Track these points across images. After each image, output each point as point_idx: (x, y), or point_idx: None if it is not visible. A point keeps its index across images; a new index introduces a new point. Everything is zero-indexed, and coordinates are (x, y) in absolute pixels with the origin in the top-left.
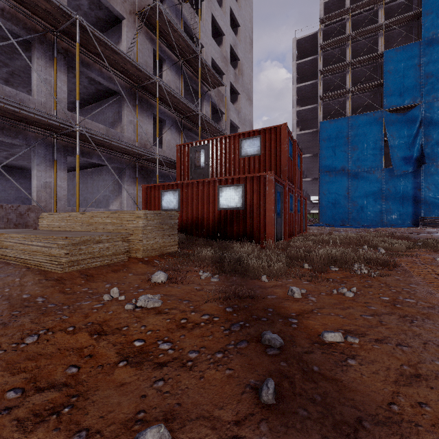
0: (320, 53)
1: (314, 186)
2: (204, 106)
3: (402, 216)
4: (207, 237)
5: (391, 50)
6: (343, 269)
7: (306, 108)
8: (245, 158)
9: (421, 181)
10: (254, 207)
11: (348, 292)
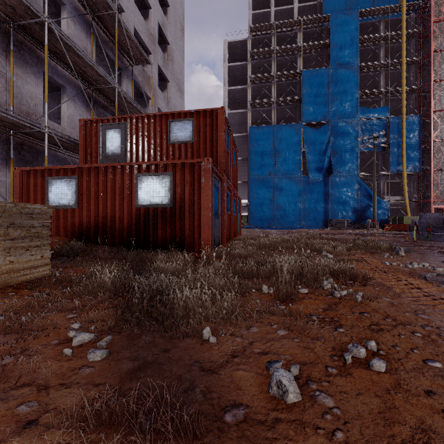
0: (250, 60)
1: (243, 190)
2: (125, 84)
3: (316, 219)
4: (120, 245)
5: (307, 70)
6: (315, 290)
7: (236, 112)
8: (174, 145)
9: (329, 188)
10: (185, 204)
11: (376, 361)
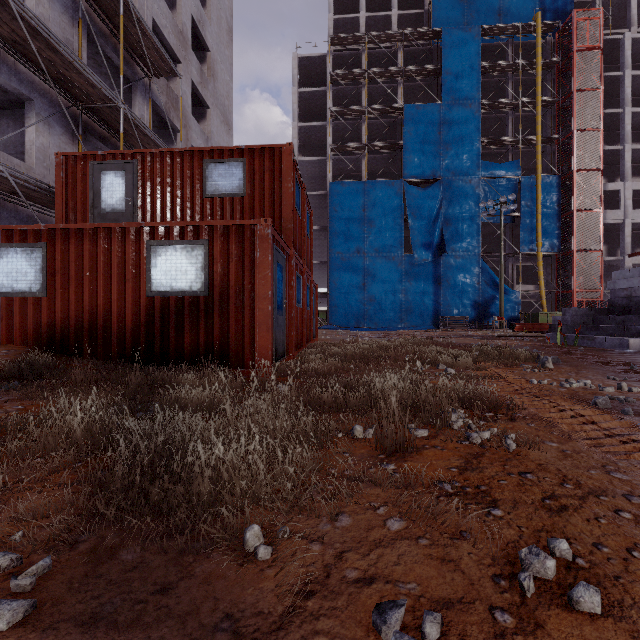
0: (330, 85)
1: (321, 273)
2: (137, 104)
3: (423, 315)
4: (120, 359)
5: (411, 106)
6: (439, 432)
7: (311, 160)
8: (214, 199)
9: (441, 273)
10: (230, 291)
11: (583, 591)
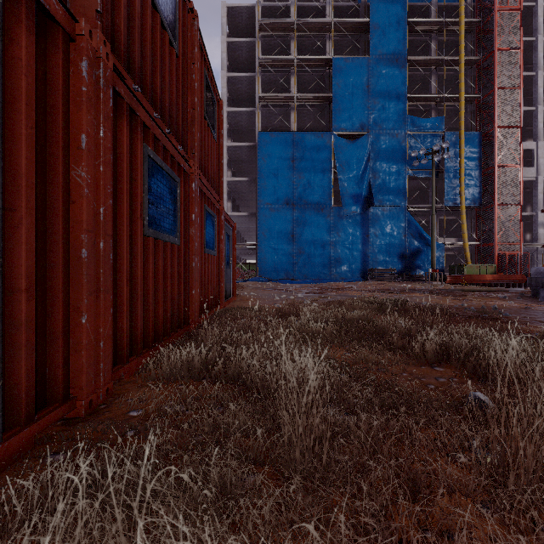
0: (259, 36)
1: (251, 227)
2: None
3: (351, 267)
4: None
5: (340, 58)
6: None
7: (240, 110)
8: None
9: (369, 225)
10: None
11: None
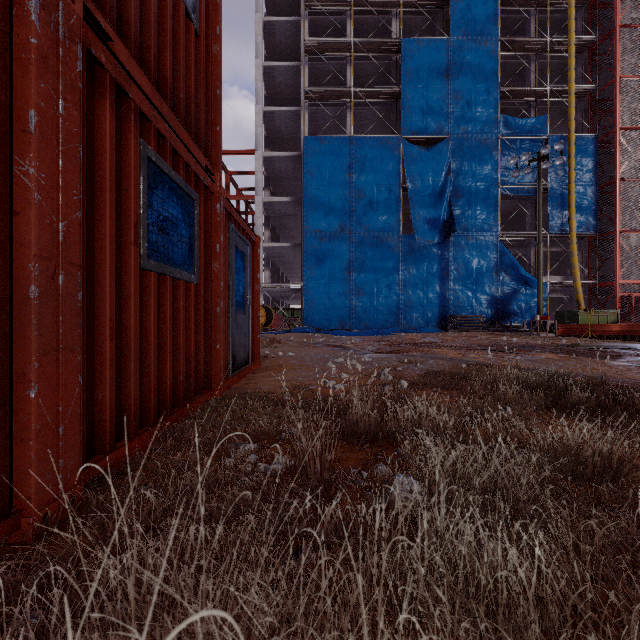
0: (305, 13)
1: (295, 262)
2: None
3: (425, 314)
4: None
5: (411, 40)
6: None
7: (280, 111)
8: None
9: (449, 259)
10: None
11: None
